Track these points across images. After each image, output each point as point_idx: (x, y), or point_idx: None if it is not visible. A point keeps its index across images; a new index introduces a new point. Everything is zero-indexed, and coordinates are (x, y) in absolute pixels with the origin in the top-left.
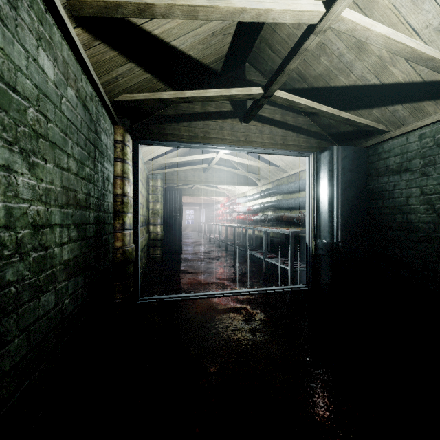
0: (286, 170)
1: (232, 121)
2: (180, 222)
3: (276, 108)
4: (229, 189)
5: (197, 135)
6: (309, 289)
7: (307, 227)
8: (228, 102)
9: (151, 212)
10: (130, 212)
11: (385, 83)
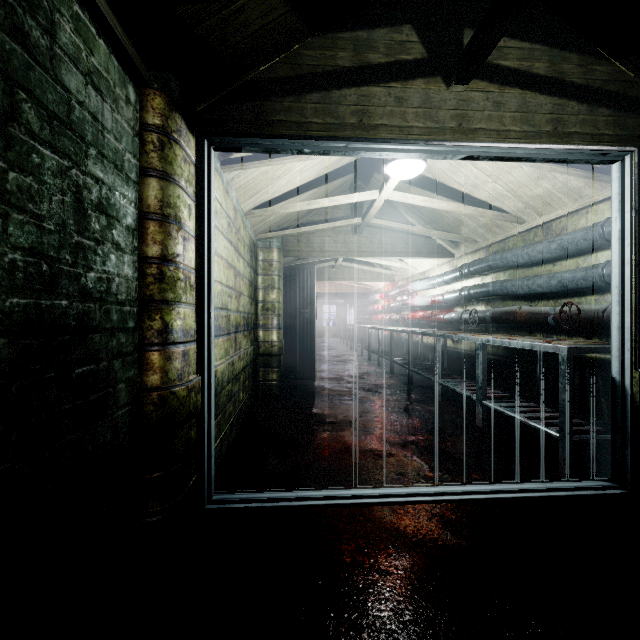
0: (523, 219)
1: (425, 83)
2: (312, 324)
3: (535, 45)
4: (396, 267)
5: (343, 120)
6: (623, 493)
7: (616, 337)
8: (416, 38)
9: (261, 306)
10: (184, 301)
11: None
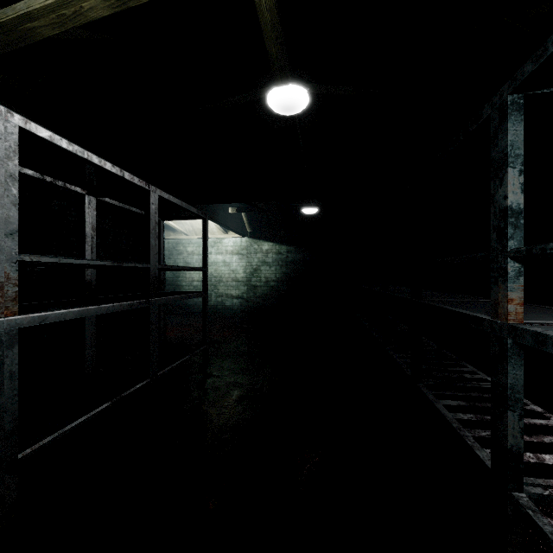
0: None
1: None
2: None
3: None
4: None
5: None
6: None
7: None
8: None
9: None
10: None
11: None
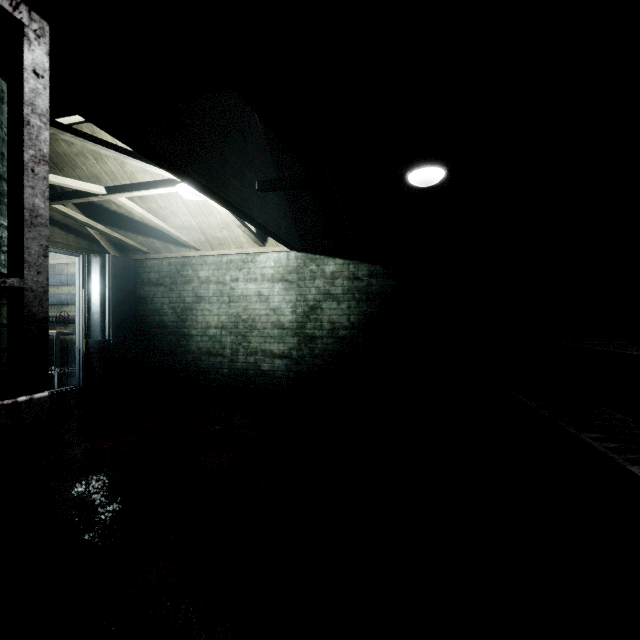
0: None
1: None
2: None
3: None
4: None
5: None
6: (80, 388)
7: (78, 327)
8: None
9: None
10: None
11: (146, 224)
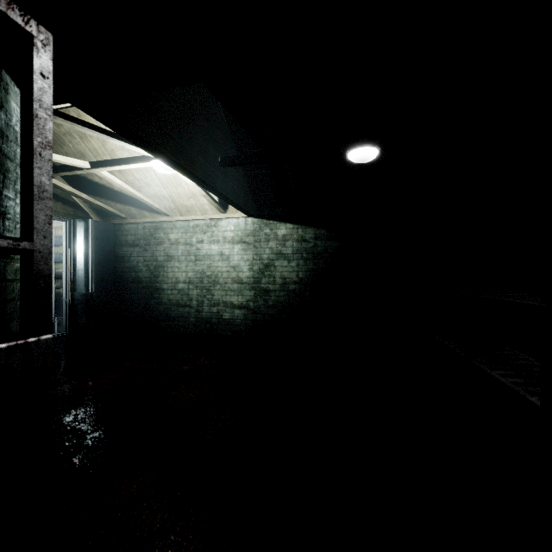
0: None
1: None
2: None
3: None
4: None
5: None
6: (66, 334)
7: (65, 282)
8: None
9: None
10: None
11: (124, 193)
